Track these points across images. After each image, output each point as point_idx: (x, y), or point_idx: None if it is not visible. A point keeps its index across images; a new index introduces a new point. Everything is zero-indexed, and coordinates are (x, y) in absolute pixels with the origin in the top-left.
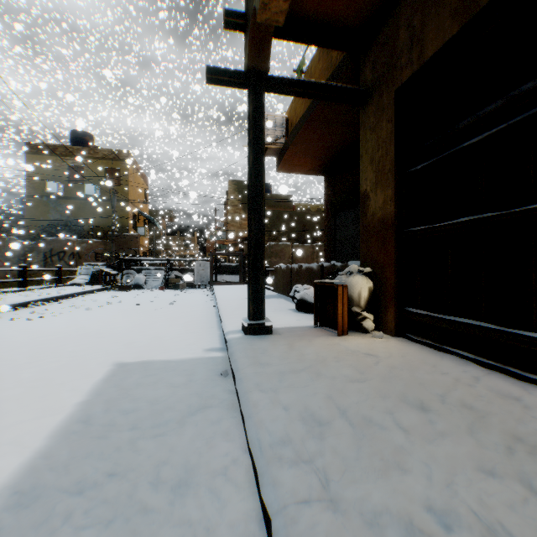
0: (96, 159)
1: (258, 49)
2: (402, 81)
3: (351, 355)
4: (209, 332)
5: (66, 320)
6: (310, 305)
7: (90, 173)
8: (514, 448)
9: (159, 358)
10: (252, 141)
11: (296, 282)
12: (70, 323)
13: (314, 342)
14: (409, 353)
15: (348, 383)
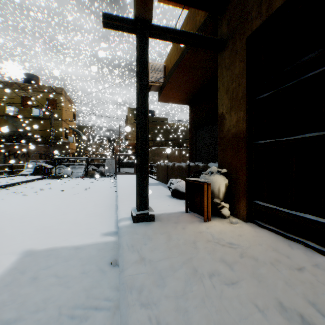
0: (41, 92)
1: (144, 2)
2: (252, 30)
3: (219, 244)
4: (108, 215)
5: (3, 205)
6: (181, 194)
7: (36, 101)
8: None
9: (63, 244)
10: (138, 73)
11: (171, 175)
12: (5, 208)
13: (187, 230)
14: (262, 241)
15: (224, 286)
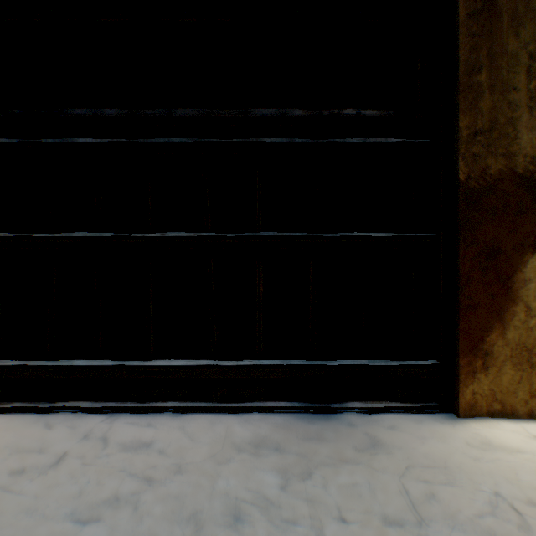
0: None
1: None
2: None
3: None
4: None
5: None
6: None
7: None
8: (186, 535)
9: None
10: None
11: None
12: None
13: None
14: None
15: None
